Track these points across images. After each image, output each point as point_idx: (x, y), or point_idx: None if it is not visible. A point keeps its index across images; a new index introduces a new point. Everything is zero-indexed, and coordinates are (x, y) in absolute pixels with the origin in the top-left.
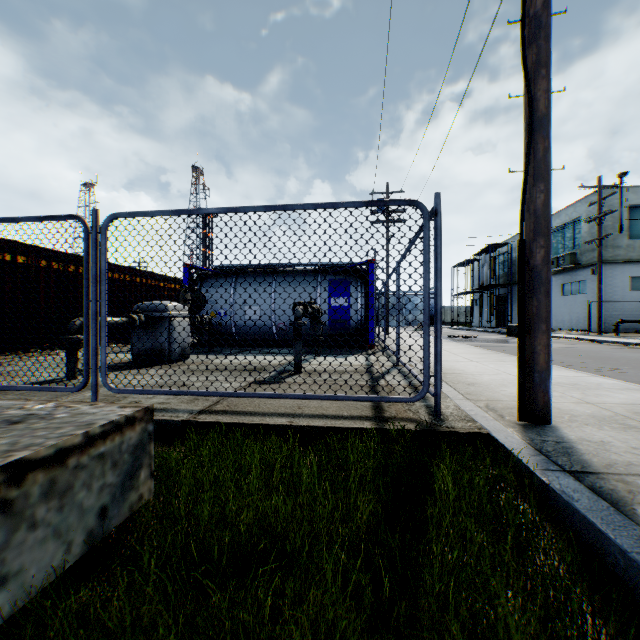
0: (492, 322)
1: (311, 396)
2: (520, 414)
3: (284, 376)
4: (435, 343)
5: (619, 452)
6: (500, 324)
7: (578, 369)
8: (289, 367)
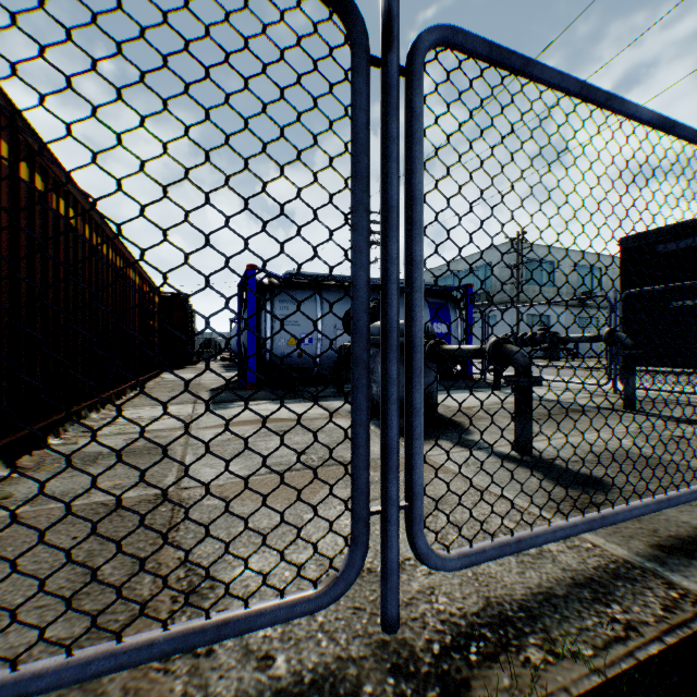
0: None
1: None
2: None
3: (648, 414)
4: None
5: None
6: None
7: None
8: (574, 404)
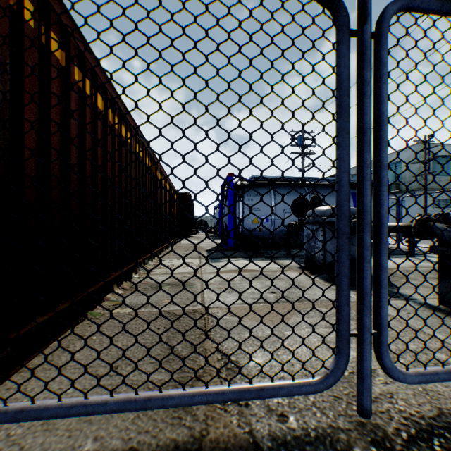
0: None
1: None
2: None
3: None
4: None
5: None
6: None
7: None
8: None
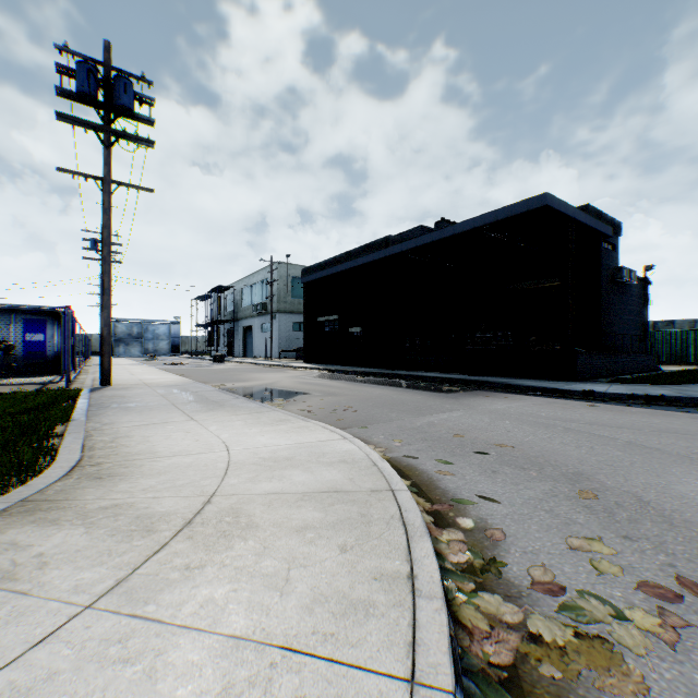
0: (225, 352)
1: (5, 385)
2: (101, 384)
3: None
4: (68, 362)
5: (118, 388)
6: (230, 353)
7: (195, 376)
8: None
